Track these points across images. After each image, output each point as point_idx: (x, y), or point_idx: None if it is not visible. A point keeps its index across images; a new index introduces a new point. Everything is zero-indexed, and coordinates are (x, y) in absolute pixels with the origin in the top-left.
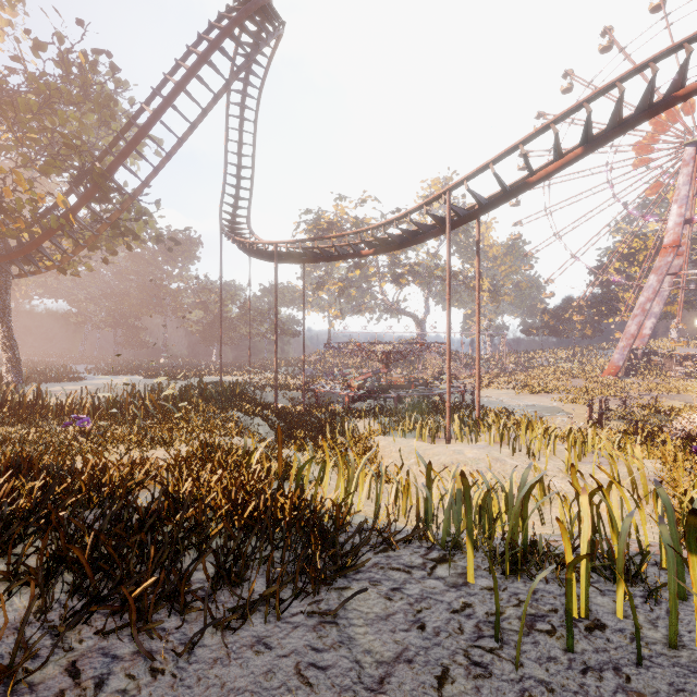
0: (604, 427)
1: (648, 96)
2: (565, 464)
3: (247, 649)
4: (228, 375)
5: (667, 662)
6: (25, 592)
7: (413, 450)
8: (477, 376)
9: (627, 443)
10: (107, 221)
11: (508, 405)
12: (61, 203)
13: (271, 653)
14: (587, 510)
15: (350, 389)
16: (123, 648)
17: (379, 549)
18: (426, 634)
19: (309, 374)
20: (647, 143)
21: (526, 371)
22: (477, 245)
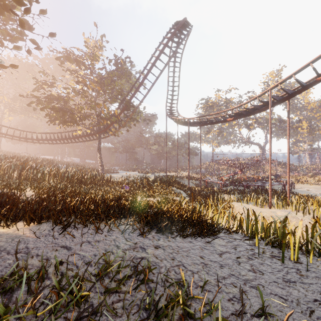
0: None
1: None
2: None
3: (188, 242)
4: (168, 172)
5: (320, 273)
6: (137, 224)
7: (250, 209)
8: (288, 177)
9: None
10: (129, 117)
11: (313, 193)
12: (116, 113)
13: (193, 244)
14: (300, 226)
15: (222, 180)
16: (161, 236)
17: (226, 233)
18: (236, 251)
19: (203, 173)
20: None
21: None
22: (288, 113)
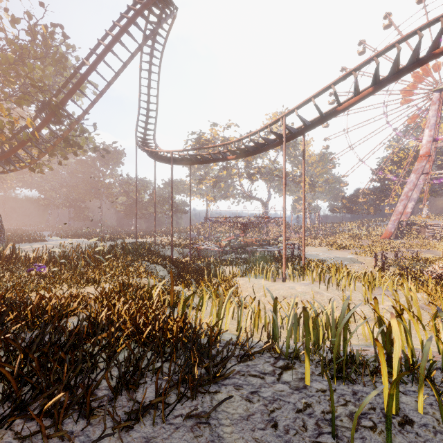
0: (385, 271)
1: (416, 53)
2: (363, 296)
3: None
4: (141, 238)
5: None
6: None
7: (261, 286)
8: (303, 238)
9: (403, 282)
10: (60, 136)
11: (322, 257)
12: (29, 124)
13: None
14: (396, 332)
15: (220, 247)
16: None
17: (241, 359)
18: (278, 432)
19: (194, 237)
20: (409, 90)
21: (332, 235)
22: (303, 152)
